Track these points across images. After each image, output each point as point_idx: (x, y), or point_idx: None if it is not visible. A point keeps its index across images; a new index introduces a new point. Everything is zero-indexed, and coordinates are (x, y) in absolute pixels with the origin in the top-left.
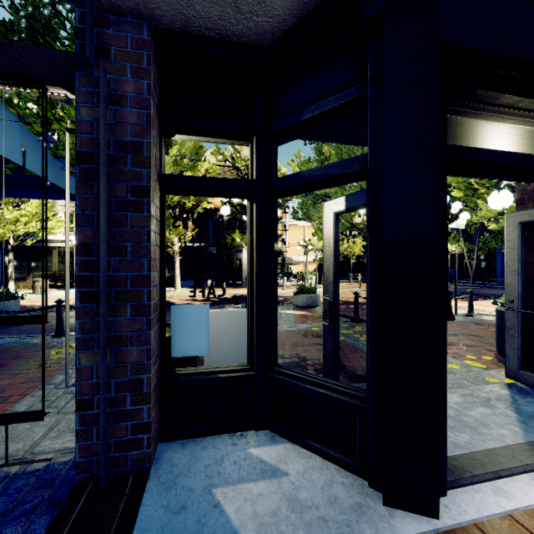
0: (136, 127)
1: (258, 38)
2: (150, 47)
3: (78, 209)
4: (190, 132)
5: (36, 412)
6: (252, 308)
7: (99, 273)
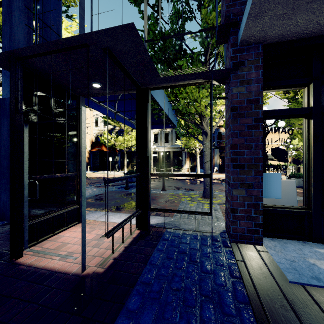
0: (256, 92)
1: (322, 32)
2: (262, 55)
3: (231, 130)
4: (272, 88)
5: (207, 212)
6: (308, 176)
7: (240, 156)
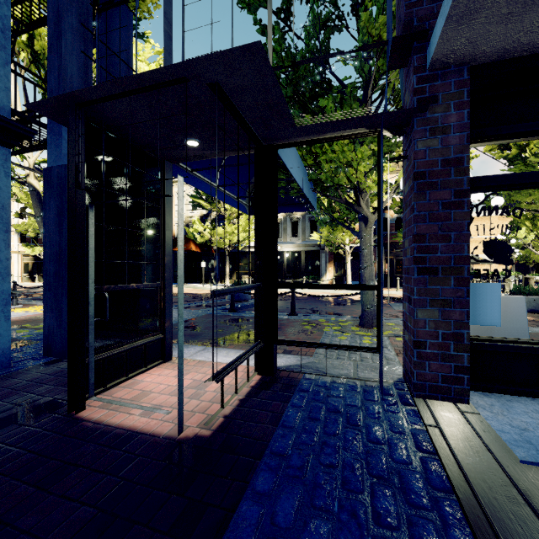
0: (458, 146)
1: None
2: (469, 84)
3: (415, 212)
4: (484, 139)
5: (372, 348)
6: None
7: (430, 254)
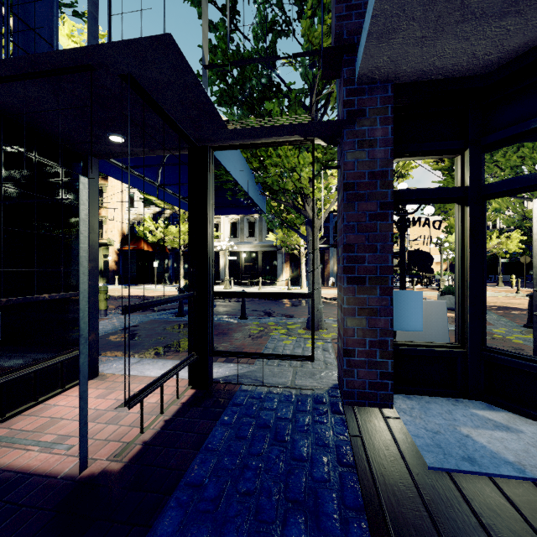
0: (383, 160)
1: (481, 70)
2: (393, 101)
3: (345, 222)
4: (408, 155)
5: (307, 356)
6: (463, 295)
7: (358, 264)
